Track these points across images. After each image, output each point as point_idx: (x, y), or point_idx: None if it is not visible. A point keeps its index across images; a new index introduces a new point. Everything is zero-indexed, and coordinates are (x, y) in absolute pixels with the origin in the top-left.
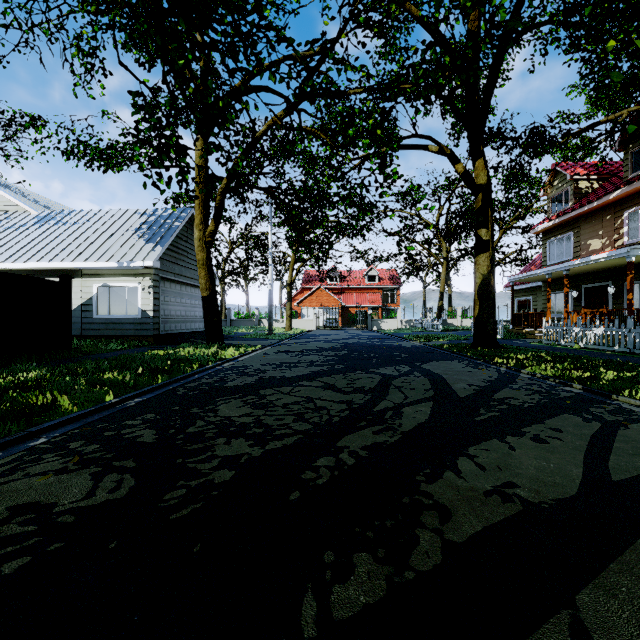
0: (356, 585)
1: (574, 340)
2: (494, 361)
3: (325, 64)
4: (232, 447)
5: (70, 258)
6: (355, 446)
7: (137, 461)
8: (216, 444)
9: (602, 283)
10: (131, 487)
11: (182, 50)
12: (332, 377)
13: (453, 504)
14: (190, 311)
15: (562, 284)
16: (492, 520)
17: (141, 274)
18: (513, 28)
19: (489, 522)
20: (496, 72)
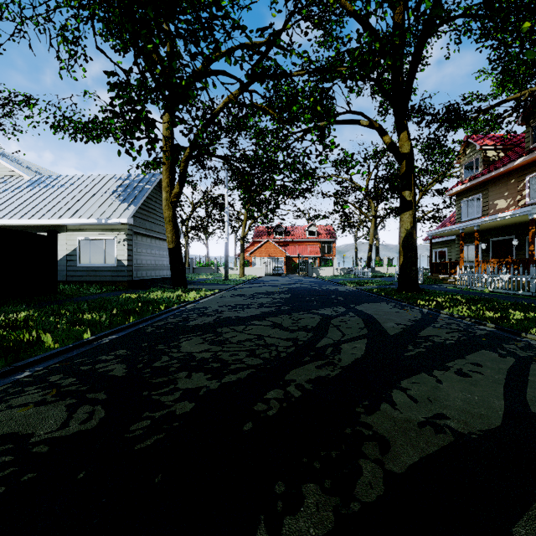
0: (306, 517)
1: (484, 285)
2: (417, 303)
3: (273, 50)
4: (192, 380)
5: (57, 216)
6: (301, 379)
7: (108, 393)
8: (178, 377)
9: (507, 237)
10: (101, 418)
11: (150, 36)
12: (279, 317)
13: (391, 435)
14: (159, 260)
15: (473, 238)
16: (427, 451)
17: (117, 229)
18: (437, 15)
19: (425, 453)
20: (418, 58)
